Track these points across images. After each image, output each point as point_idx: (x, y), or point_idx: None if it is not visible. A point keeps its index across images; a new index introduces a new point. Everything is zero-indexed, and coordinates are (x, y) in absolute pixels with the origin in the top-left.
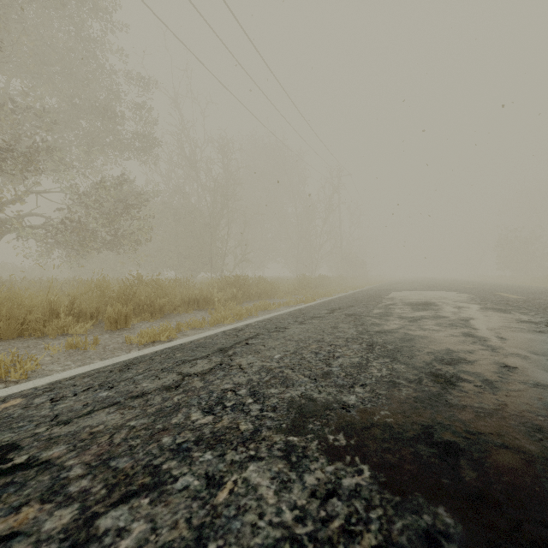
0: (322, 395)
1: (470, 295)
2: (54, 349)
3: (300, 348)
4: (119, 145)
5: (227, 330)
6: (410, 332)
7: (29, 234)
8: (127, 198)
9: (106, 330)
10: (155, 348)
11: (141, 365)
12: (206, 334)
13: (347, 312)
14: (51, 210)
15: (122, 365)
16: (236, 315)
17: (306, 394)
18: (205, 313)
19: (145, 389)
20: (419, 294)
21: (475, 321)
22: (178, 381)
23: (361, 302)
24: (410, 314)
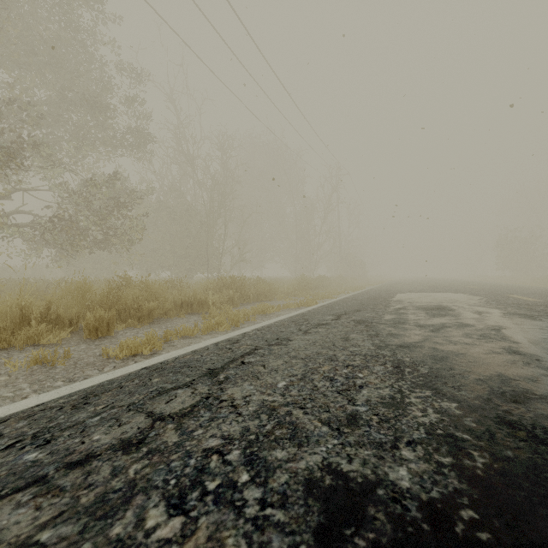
0: (354, 465)
1: (482, 298)
2: (15, 365)
3: (310, 371)
4: (111, 141)
5: (220, 342)
6: (439, 347)
7: (14, 232)
8: (119, 195)
9: (85, 339)
10: (130, 367)
11: (104, 397)
12: (195, 347)
13: (355, 317)
14: (46, 209)
15: (80, 396)
16: (232, 321)
17: (329, 462)
18: (198, 318)
19: (94, 446)
20: (426, 296)
21: (508, 331)
22: (144, 430)
23: (368, 306)
24: (428, 321)
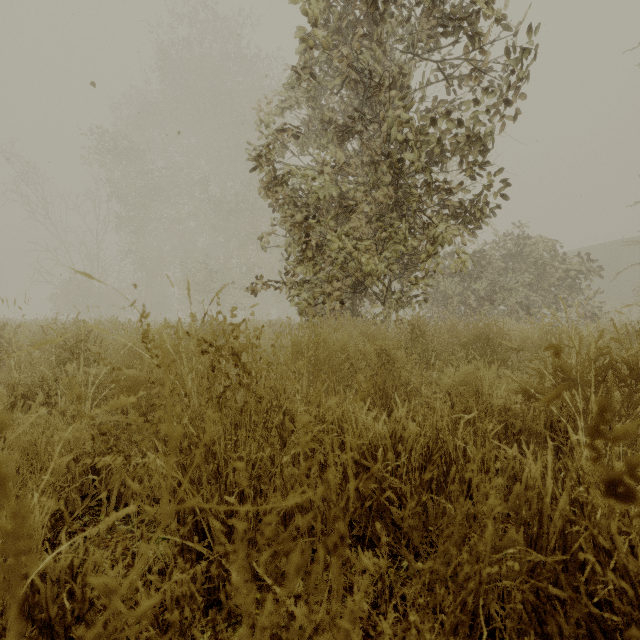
0: None
1: None
2: None
3: None
4: None
5: None
6: None
7: None
8: None
9: None
10: None
11: None
12: None
13: None
14: None
15: None
16: None
17: None
18: None
19: None
20: None
21: None
22: None
23: None
24: None
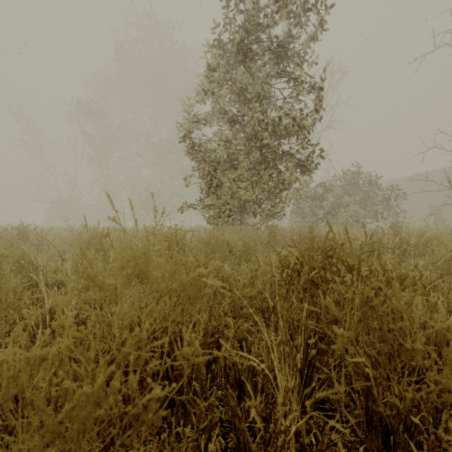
0: None
1: None
2: None
3: None
4: None
5: None
6: None
7: None
8: None
9: None
10: None
11: None
12: None
13: None
14: None
15: None
16: None
17: None
18: None
19: None
20: None
21: None
22: None
23: None
24: None
